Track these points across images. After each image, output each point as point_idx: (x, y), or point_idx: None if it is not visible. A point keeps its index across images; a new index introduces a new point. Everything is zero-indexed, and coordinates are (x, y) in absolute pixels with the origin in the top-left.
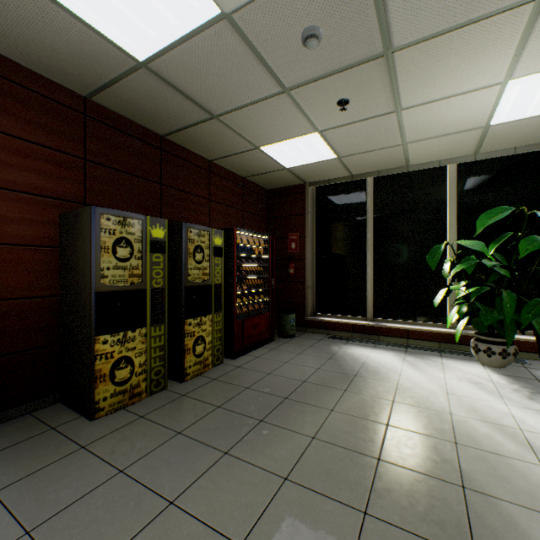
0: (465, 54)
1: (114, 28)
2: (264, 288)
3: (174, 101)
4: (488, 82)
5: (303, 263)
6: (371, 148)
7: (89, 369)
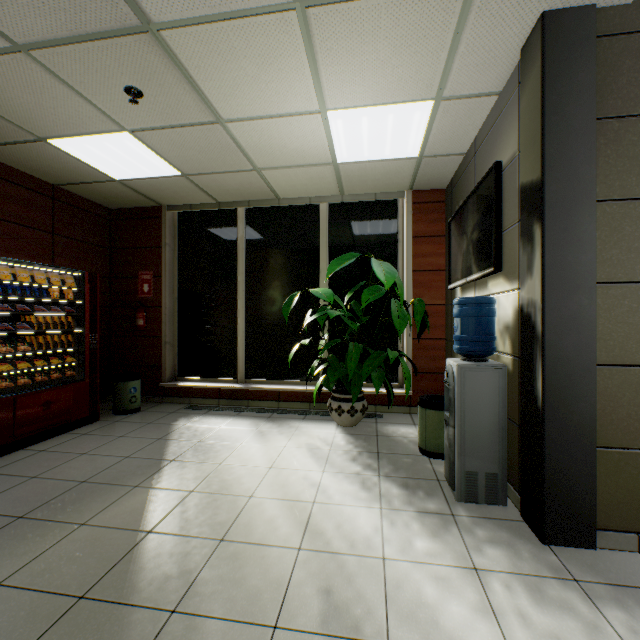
0: (257, 61)
1: None
2: (75, 347)
3: None
4: (305, 107)
5: (159, 312)
6: (220, 168)
7: None
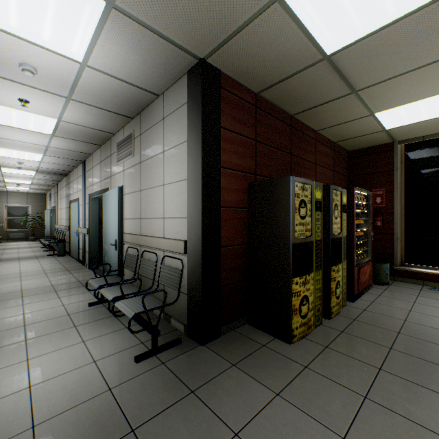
0: None
1: (328, 31)
2: (366, 239)
3: (327, 84)
4: None
5: (390, 216)
6: None
7: (286, 303)
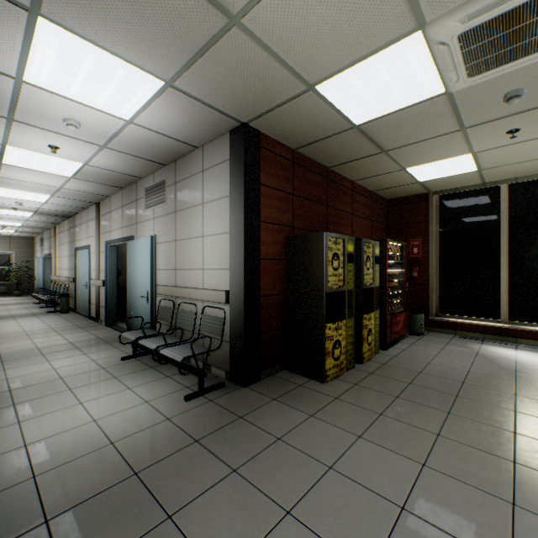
0: None
1: (354, 110)
2: (400, 290)
3: (359, 145)
4: None
5: (426, 267)
6: (520, 160)
7: (321, 346)
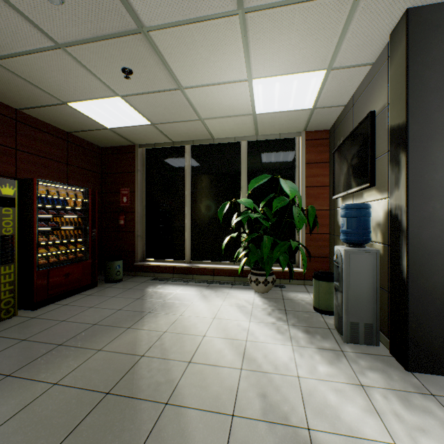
0: (209, 48)
1: None
2: (83, 238)
3: None
4: (238, 77)
5: (133, 215)
6: (176, 119)
7: None
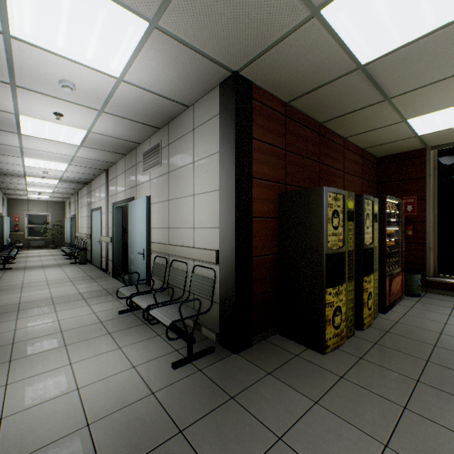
0: None
1: (364, 42)
2: (397, 249)
3: (359, 92)
4: None
5: (422, 225)
6: None
7: (319, 313)
